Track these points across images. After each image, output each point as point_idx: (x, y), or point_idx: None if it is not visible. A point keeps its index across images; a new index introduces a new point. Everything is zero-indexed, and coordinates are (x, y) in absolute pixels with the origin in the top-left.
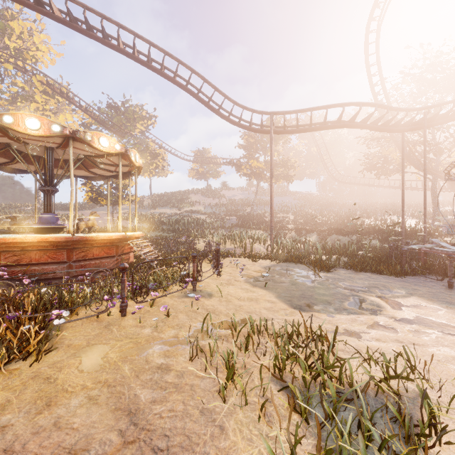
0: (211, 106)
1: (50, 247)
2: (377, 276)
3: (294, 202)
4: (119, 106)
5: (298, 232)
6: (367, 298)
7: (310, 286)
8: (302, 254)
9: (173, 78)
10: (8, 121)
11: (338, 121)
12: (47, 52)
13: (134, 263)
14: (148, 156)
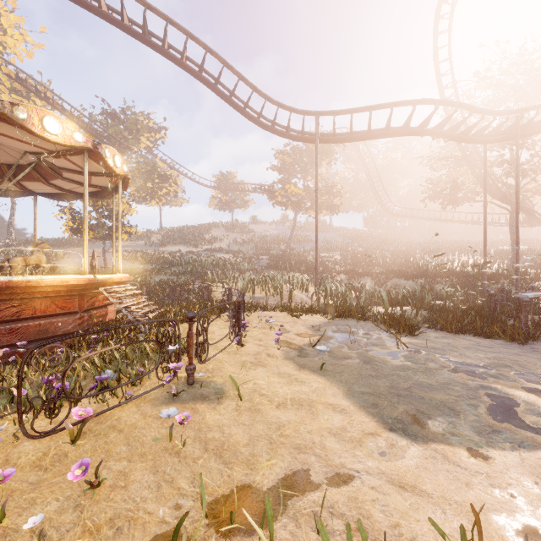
0: (234, 103)
1: None
2: (490, 343)
3: (339, 239)
4: (118, 114)
5: (348, 276)
6: (514, 394)
7: (395, 364)
8: (362, 306)
9: (180, 60)
10: None
11: (405, 126)
12: (22, 40)
13: (114, 321)
14: (156, 179)
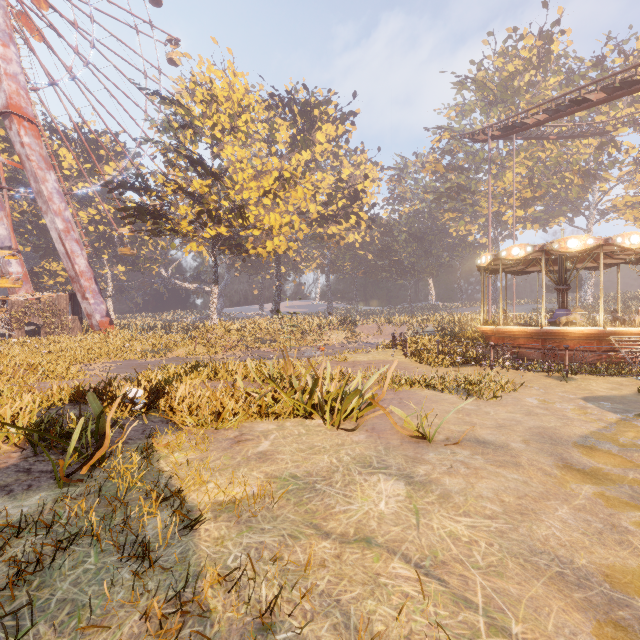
0: None
1: (529, 336)
2: None
3: None
4: None
5: None
6: None
7: None
8: None
9: None
10: (503, 255)
11: None
12: None
13: None
14: None
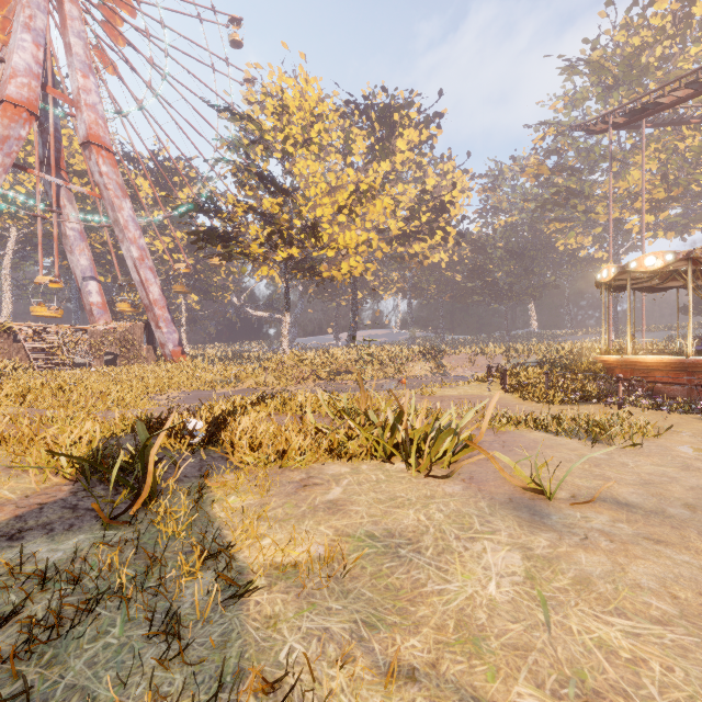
0: None
1: (669, 368)
2: None
3: None
4: None
5: None
6: None
7: None
8: None
9: None
10: (633, 266)
11: None
12: None
13: None
14: None
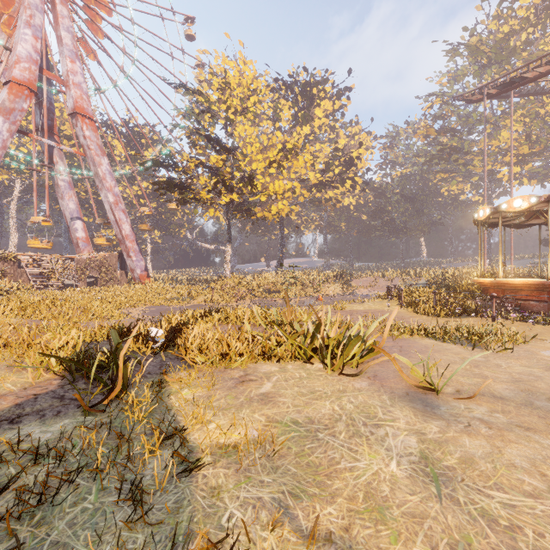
0: None
1: (533, 288)
2: None
3: None
4: None
5: None
6: None
7: None
8: None
9: None
10: (504, 207)
11: None
12: None
13: None
14: None
